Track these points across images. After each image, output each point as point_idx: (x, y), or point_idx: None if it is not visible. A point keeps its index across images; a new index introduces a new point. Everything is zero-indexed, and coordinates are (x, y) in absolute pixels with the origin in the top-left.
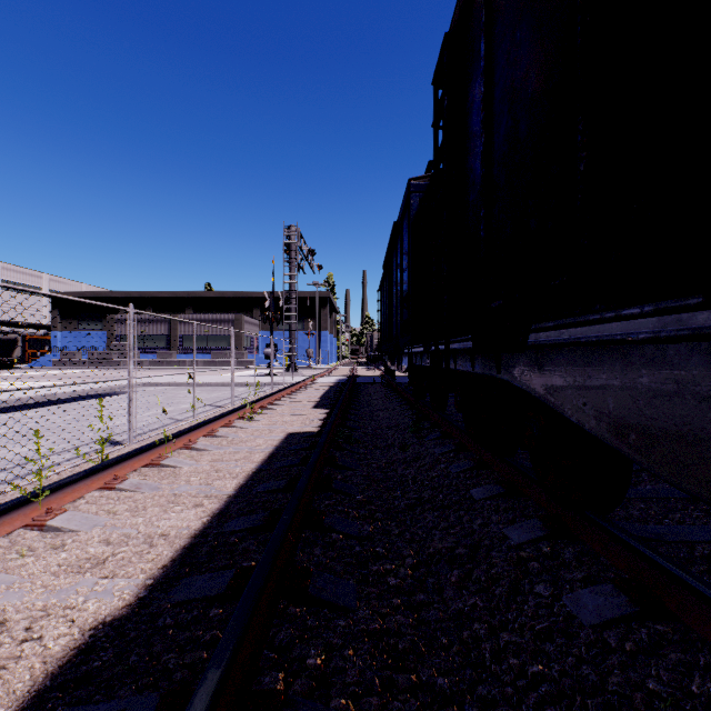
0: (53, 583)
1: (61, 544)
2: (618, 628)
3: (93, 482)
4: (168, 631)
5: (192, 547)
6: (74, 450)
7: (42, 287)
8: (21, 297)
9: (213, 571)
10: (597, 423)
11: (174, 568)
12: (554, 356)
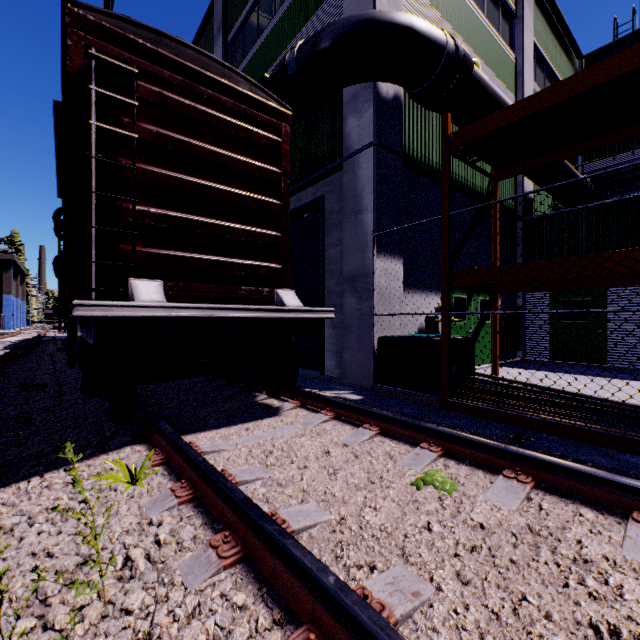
0: None
1: None
2: None
3: None
4: None
5: None
6: None
7: None
8: None
9: None
10: None
11: None
12: None
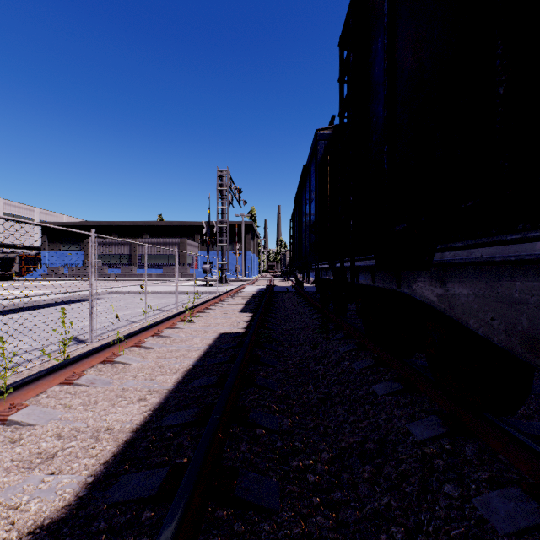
0: (3, 480)
1: (19, 438)
2: (533, 537)
3: (55, 378)
4: (101, 537)
5: (133, 441)
6: (41, 350)
7: (35, 218)
8: (19, 225)
9: (149, 468)
10: (507, 338)
11: (115, 464)
12: (458, 273)
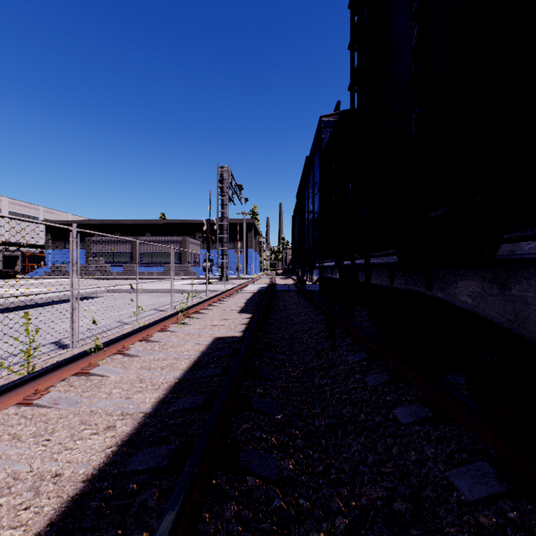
0: None
1: None
2: None
3: (10, 398)
4: None
5: (82, 498)
6: None
7: (39, 216)
8: (23, 224)
9: None
10: None
11: None
12: (534, 273)
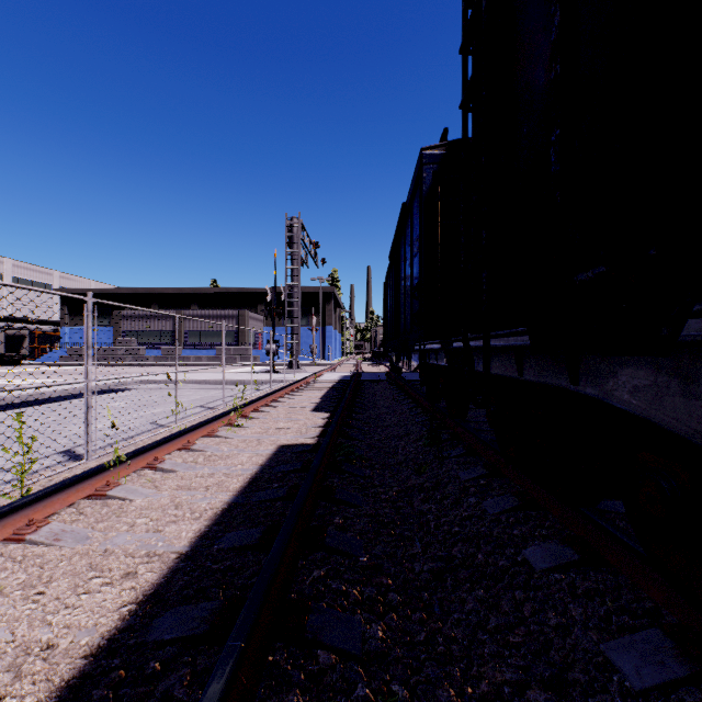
0: None
1: None
2: None
3: None
4: None
5: (81, 682)
6: None
7: (52, 284)
8: (31, 293)
9: None
10: None
11: None
12: None
